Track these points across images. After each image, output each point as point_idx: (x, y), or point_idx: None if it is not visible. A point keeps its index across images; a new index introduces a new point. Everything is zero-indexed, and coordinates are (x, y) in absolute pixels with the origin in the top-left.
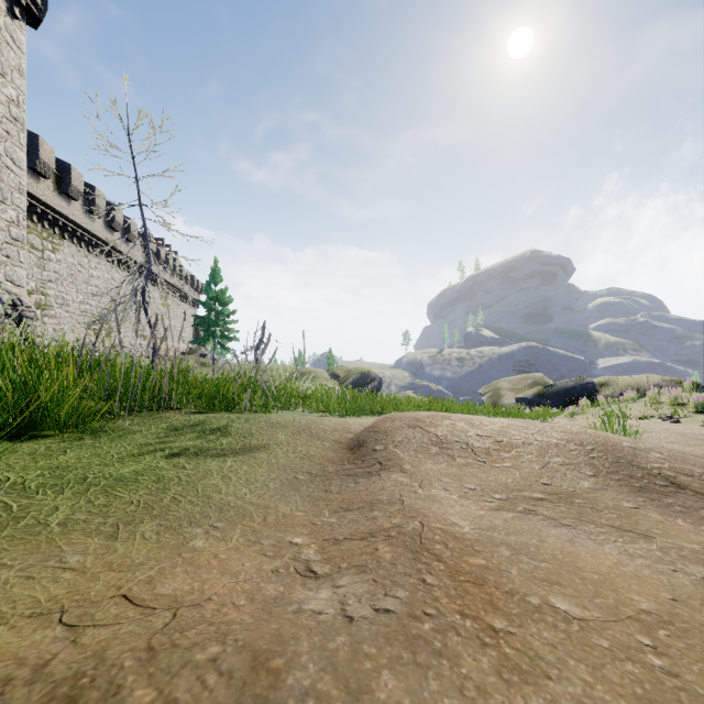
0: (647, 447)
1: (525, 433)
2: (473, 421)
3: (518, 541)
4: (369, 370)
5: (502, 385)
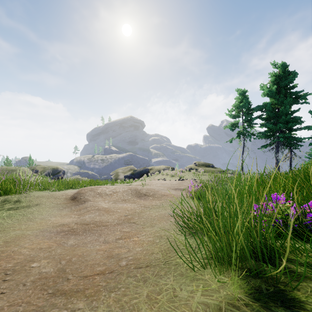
0: (143, 188)
1: (120, 189)
2: (107, 187)
3: (114, 206)
4: (57, 167)
5: (119, 171)
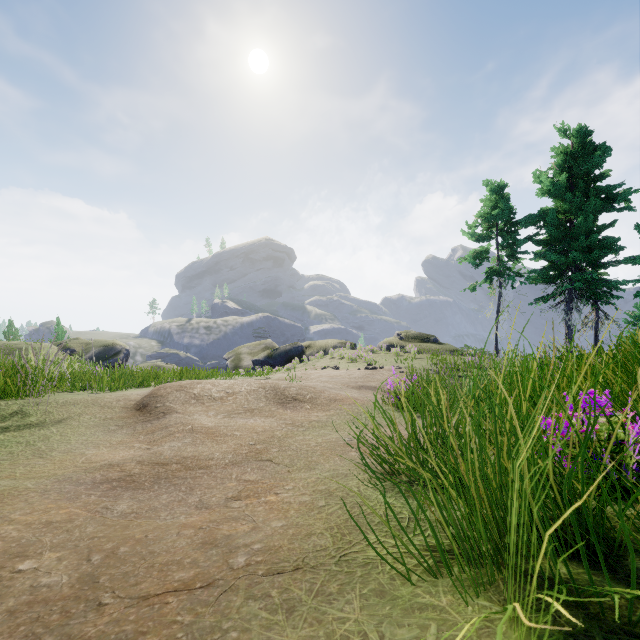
0: (292, 386)
1: (241, 386)
2: (215, 383)
3: (228, 424)
4: (113, 342)
5: (242, 350)
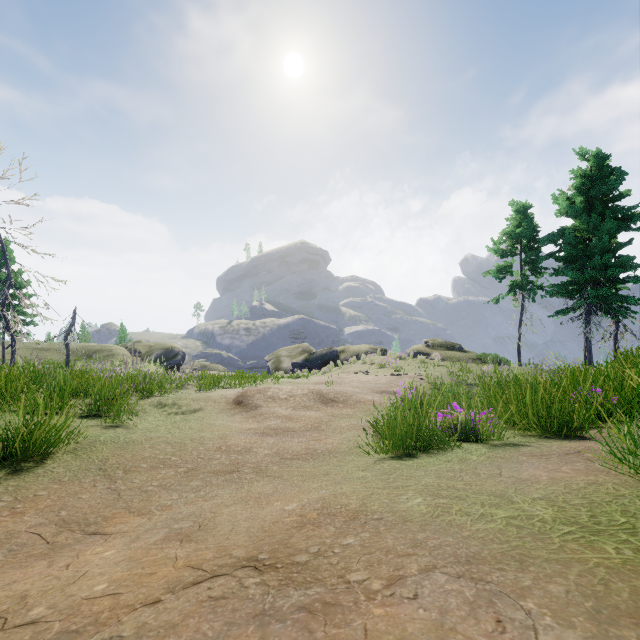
0: (330, 391)
1: (297, 391)
2: (280, 389)
3: (296, 414)
4: (172, 345)
5: (282, 353)
